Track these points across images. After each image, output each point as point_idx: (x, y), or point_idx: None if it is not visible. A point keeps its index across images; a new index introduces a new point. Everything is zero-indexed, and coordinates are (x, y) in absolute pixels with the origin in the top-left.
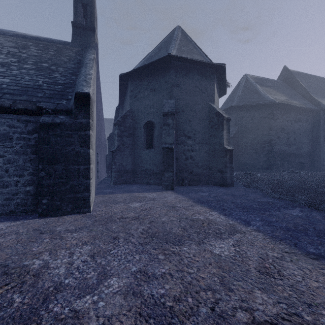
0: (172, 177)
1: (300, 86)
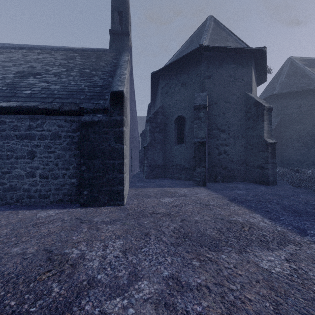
0: (204, 173)
1: None
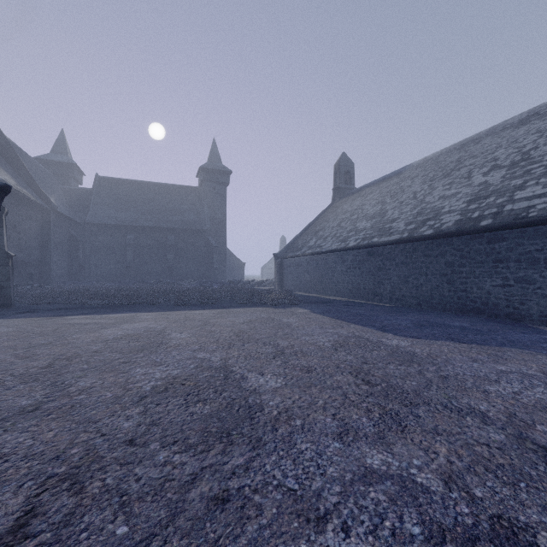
0: None
1: (24, 168)
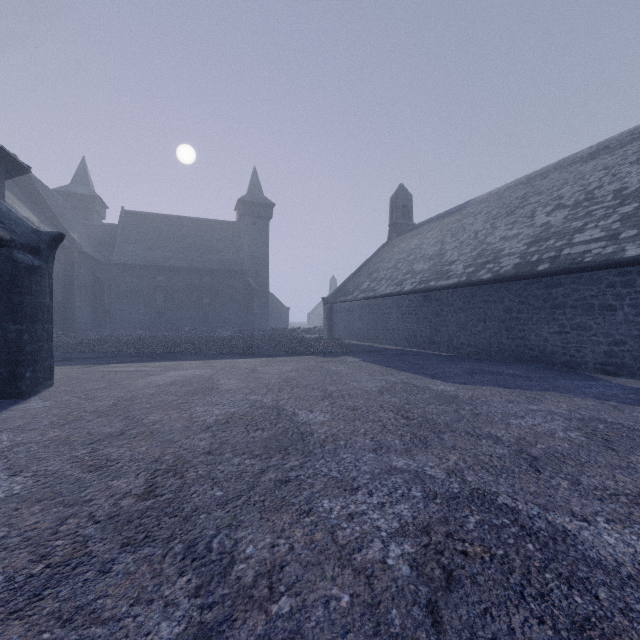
0: None
1: (45, 203)
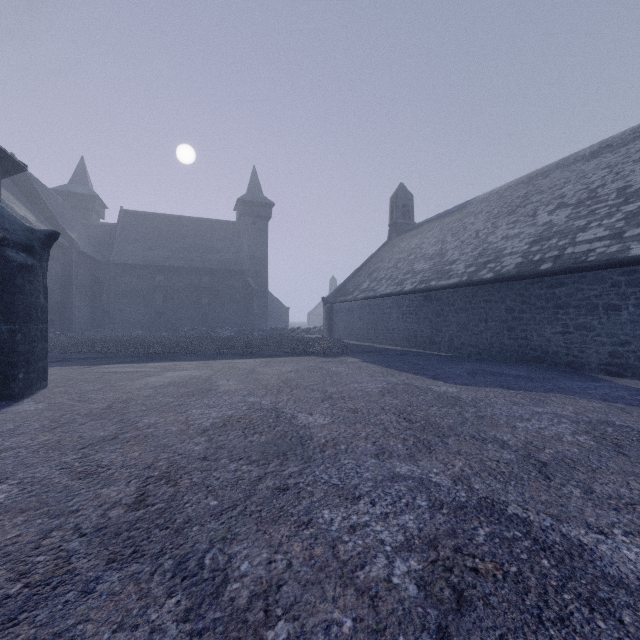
0: None
1: (43, 203)
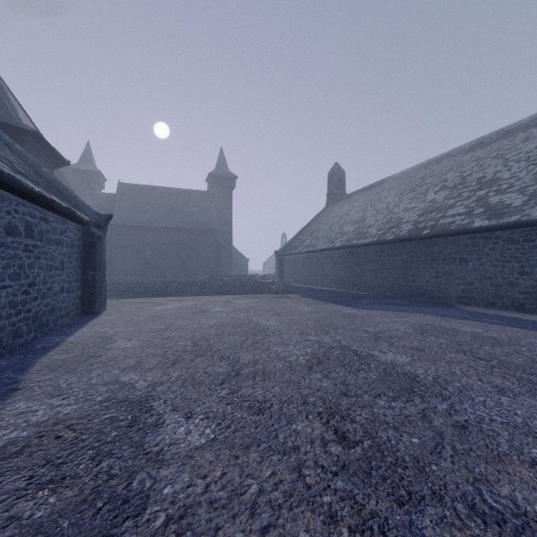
0: None
1: (65, 180)
